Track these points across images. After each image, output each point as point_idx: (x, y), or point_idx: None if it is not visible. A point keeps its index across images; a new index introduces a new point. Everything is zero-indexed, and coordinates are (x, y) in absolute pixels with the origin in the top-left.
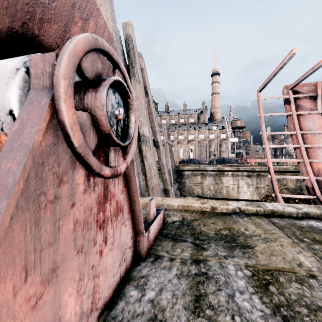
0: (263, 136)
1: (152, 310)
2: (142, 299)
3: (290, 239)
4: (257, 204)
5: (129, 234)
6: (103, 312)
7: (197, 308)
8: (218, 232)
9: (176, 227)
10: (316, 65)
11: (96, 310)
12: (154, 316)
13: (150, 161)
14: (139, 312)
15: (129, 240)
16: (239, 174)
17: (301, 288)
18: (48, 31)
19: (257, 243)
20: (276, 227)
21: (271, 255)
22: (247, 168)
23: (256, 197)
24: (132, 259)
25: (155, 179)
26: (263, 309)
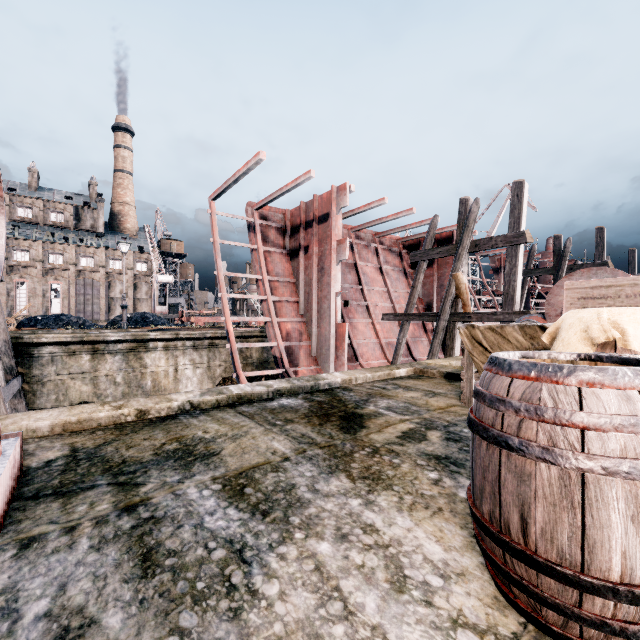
0: (220, 277)
1: (53, 627)
2: (18, 627)
3: (263, 427)
4: (218, 389)
5: None
6: None
7: (150, 568)
8: (160, 449)
9: (61, 469)
10: (285, 187)
11: None
12: (62, 630)
13: None
14: None
15: None
16: (179, 346)
17: (277, 475)
18: None
19: (224, 445)
20: (246, 417)
21: (244, 454)
22: (194, 333)
23: (209, 384)
24: None
25: None
26: (241, 517)
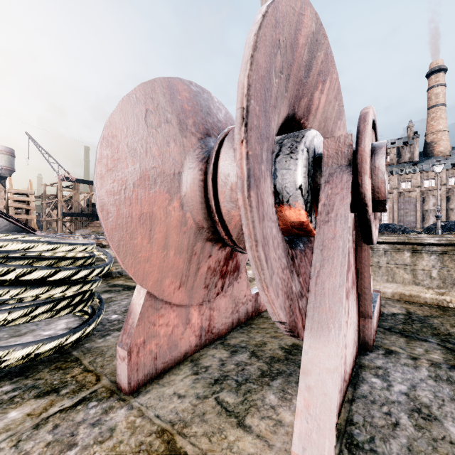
0: None
1: (410, 402)
2: (391, 389)
3: None
4: None
5: (356, 314)
6: (347, 388)
7: None
8: None
9: (402, 321)
10: None
11: (345, 381)
12: (416, 408)
13: None
14: (393, 400)
15: (356, 321)
16: None
17: None
18: (301, 106)
19: None
20: None
21: None
22: None
23: None
24: (358, 346)
25: None
26: None
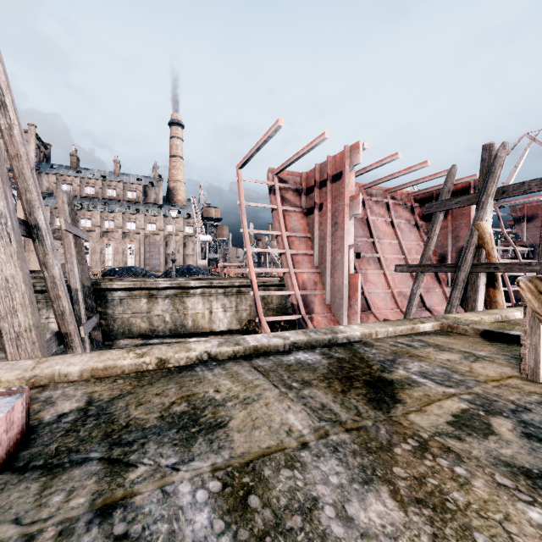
0: (245, 234)
1: None
2: None
3: (277, 389)
4: (235, 340)
5: None
6: None
7: None
8: (167, 411)
9: (66, 428)
10: (301, 151)
11: None
12: None
13: (10, 271)
14: None
15: None
16: (213, 292)
17: (292, 475)
18: None
19: (233, 412)
20: (261, 374)
21: (254, 429)
22: (224, 282)
23: (236, 325)
24: None
25: (26, 314)
26: None
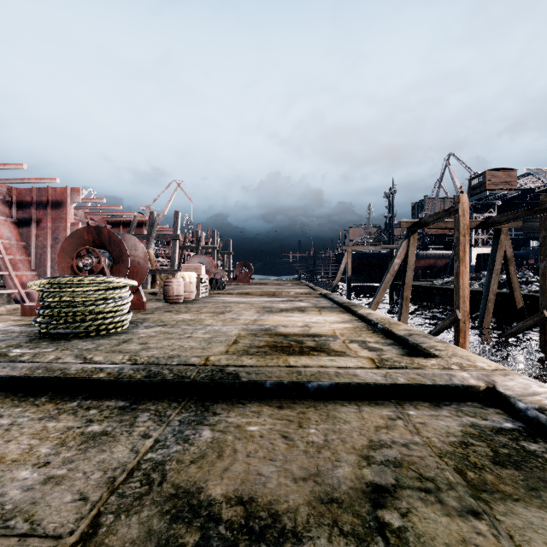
0: None
1: None
2: None
3: None
4: None
5: None
6: None
7: None
8: None
9: None
10: (28, 180)
11: None
12: None
13: None
14: None
15: None
16: None
17: None
18: None
19: None
20: None
21: None
22: None
23: None
24: None
25: None
26: None
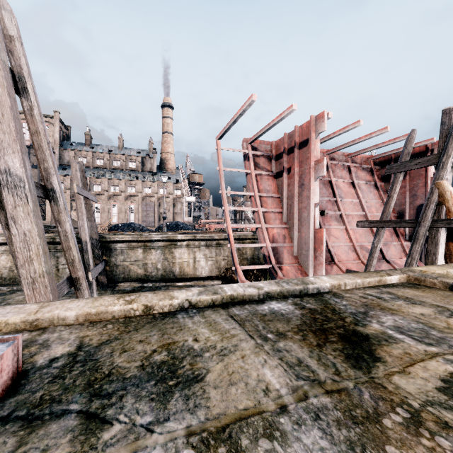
0: (223, 195)
1: None
2: None
3: (253, 340)
4: (213, 289)
5: None
6: None
7: None
8: (148, 360)
9: (54, 374)
10: (272, 122)
11: None
12: None
13: (27, 226)
14: None
15: None
16: (196, 244)
17: (271, 448)
18: None
19: (210, 364)
20: (237, 323)
21: (230, 386)
22: (206, 236)
23: (216, 272)
24: None
25: (40, 263)
26: None
